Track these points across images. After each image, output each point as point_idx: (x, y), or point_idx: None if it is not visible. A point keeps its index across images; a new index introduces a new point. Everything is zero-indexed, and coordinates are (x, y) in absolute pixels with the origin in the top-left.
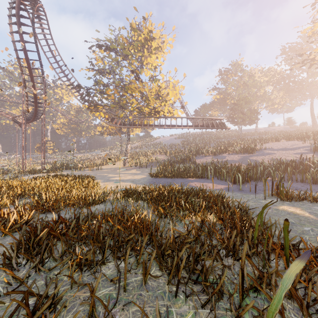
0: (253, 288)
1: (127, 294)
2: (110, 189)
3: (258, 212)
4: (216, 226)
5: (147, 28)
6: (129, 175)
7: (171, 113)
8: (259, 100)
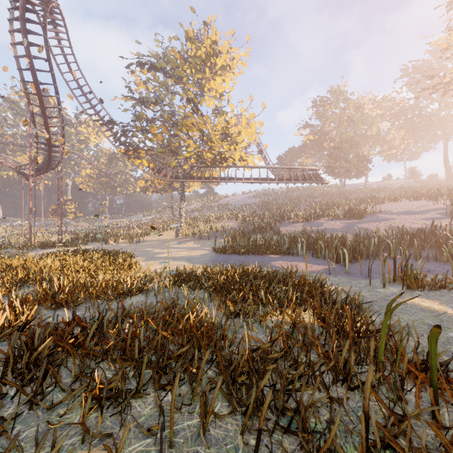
0: (381, 441)
1: (175, 452)
2: (155, 271)
3: (376, 308)
4: (315, 330)
5: (210, 38)
6: (183, 250)
7: (244, 160)
8: (369, 142)
